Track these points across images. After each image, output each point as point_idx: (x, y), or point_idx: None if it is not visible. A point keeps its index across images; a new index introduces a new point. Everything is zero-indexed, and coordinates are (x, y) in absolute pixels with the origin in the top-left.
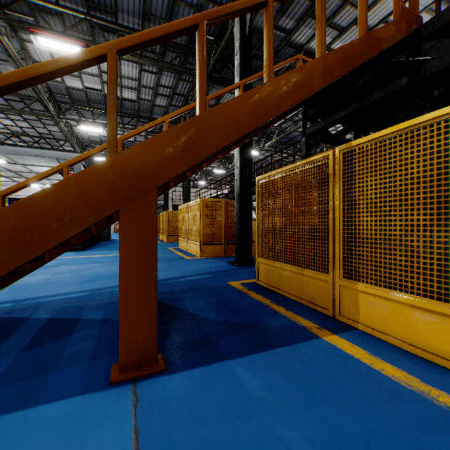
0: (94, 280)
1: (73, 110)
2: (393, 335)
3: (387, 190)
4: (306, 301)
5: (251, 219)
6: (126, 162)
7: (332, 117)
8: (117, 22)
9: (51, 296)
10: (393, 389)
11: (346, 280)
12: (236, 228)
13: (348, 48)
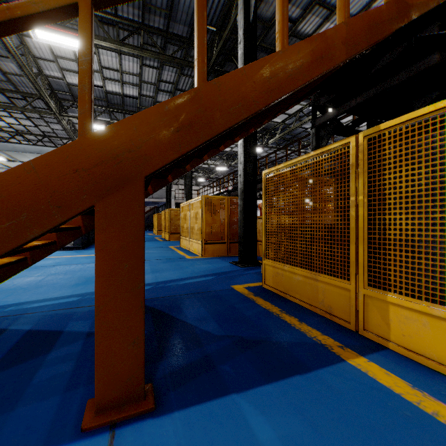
0: (88, 283)
1: (75, 107)
2: (437, 360)
3: (429, 182)
4: (321, 311)
5: (255, 216)
6: (104, 143)
7: (347, 105)
8: (116, 14)
9: (38, 301)
10: None
11: (373, 289)
12: (240, 226)
13: (374, 14)
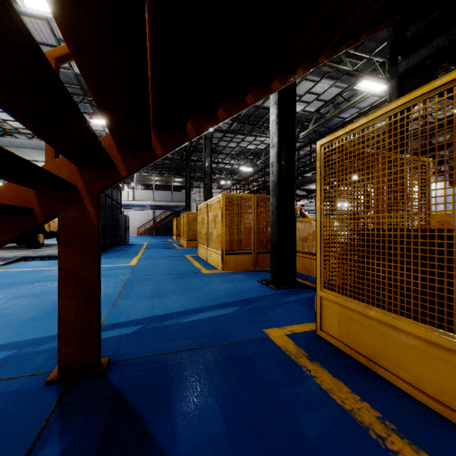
0: (52, 316)
1: (87, 103)
2: None
3: None
4: None
5: (294, 219)
6: None
7: None
8: None
9: None
10: None
11: None
12: (272, 232)
13: None
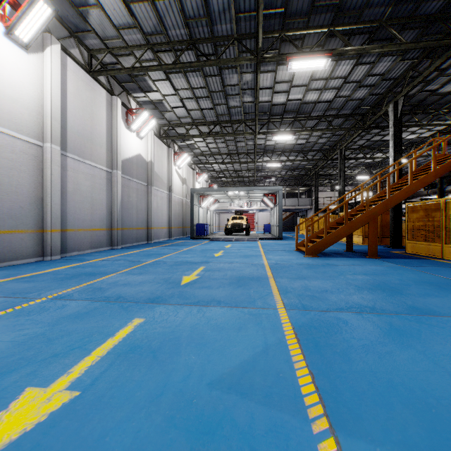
0: None
1: (262, 154)
2: None
3: None
4: (430, 255)
5: (401, 222)
6: (370, 212)
7: None
8: (309, 116)
9: None
10: (446, 263)
11: (445, 245)
12: (390, 227)
13: (446, 164)
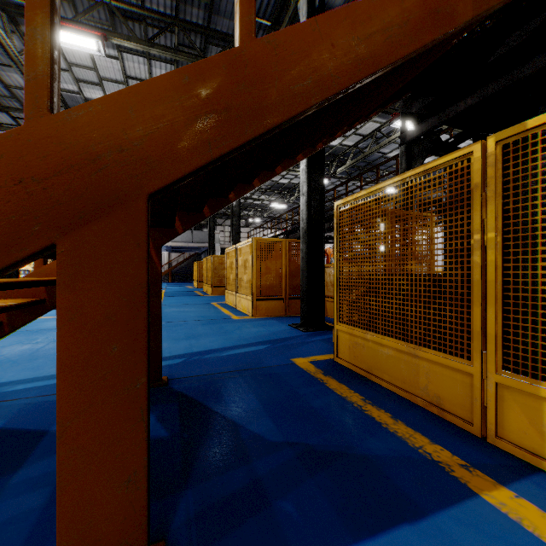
0: None
1: None
2: None
3: None
4: (424, 402)
5: (323, 265)
6: (74, 135)
7: (452, 110)
8: (143, 6)
9: (26, 381)
10: None
11: (512, 376)
12: (302, 277)
13: None
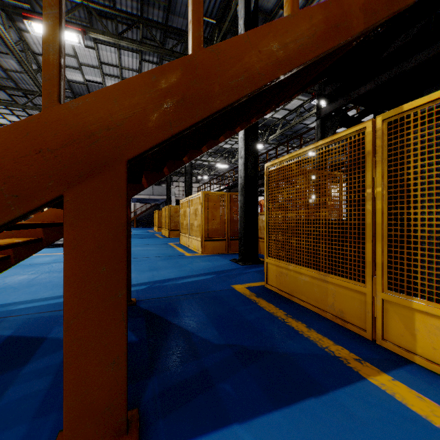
0: None
1: None
2: None
3: None
4: (331, 316)
5: (257, 213)
6: (76, 118)
7: (355, 93)
8: (114, 7)
9: (26, 302)
10: None
11: (394, 294)
12: (240, 223)
13: None
